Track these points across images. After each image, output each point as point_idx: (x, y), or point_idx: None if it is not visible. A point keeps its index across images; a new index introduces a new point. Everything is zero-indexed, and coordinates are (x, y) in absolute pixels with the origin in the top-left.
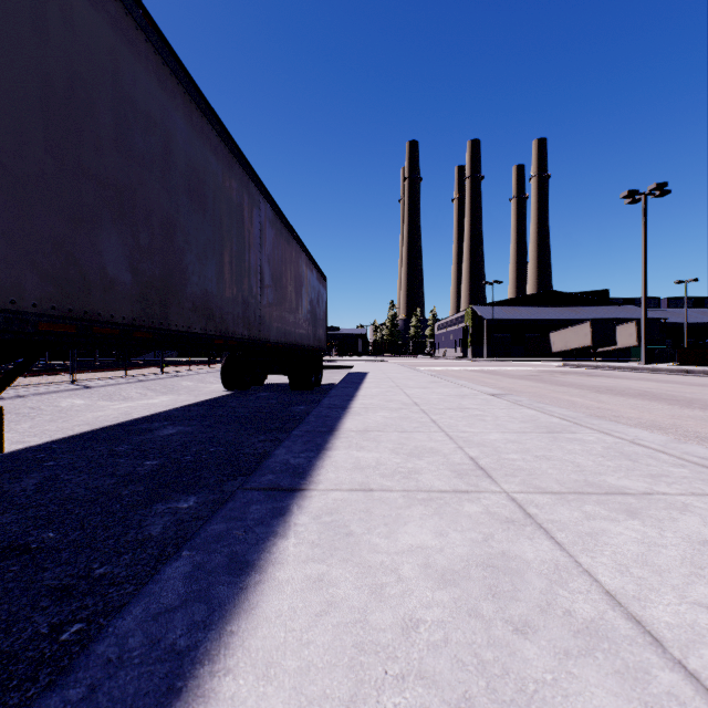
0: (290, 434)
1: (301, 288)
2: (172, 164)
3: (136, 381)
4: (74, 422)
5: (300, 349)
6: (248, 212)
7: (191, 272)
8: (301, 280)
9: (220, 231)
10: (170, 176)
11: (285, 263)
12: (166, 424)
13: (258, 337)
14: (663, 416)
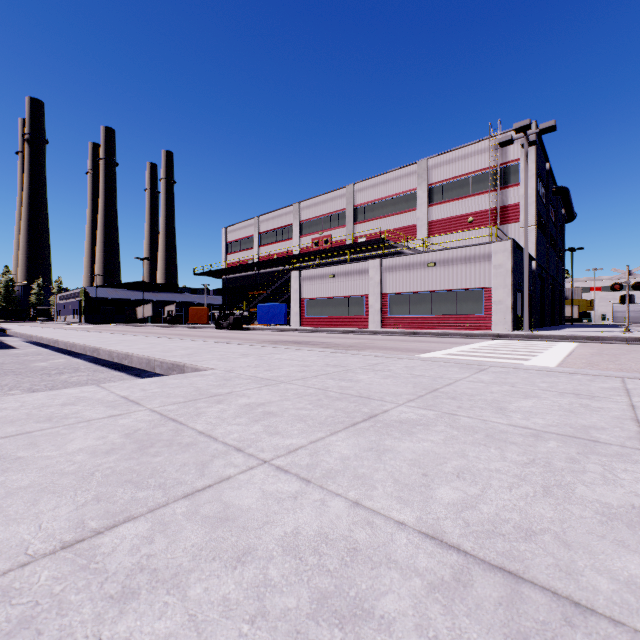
0: None
1: None
2: None
3: None
4: None
5: None
6: None
7: None
8: None
9: None
10: None
11: None
12: None
13: None
14: None
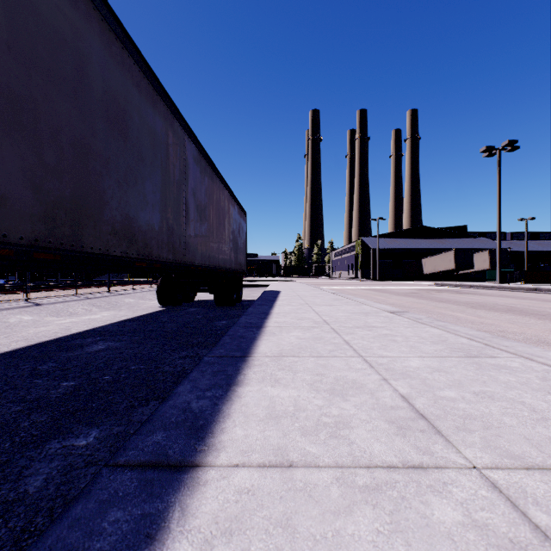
0: (201, 360)
1: (224, 219)
2: (86, 86)
3: (84, 298)
4: (14, 337)
5: (223, 271)
6: (173, 148)
7: (110, 197)
8: (224, 213)
9: (143, 161)
10: (84, 98)
11: (210, 197)
12: (98, 339)
13: (183, 261)
14: (542, 331)
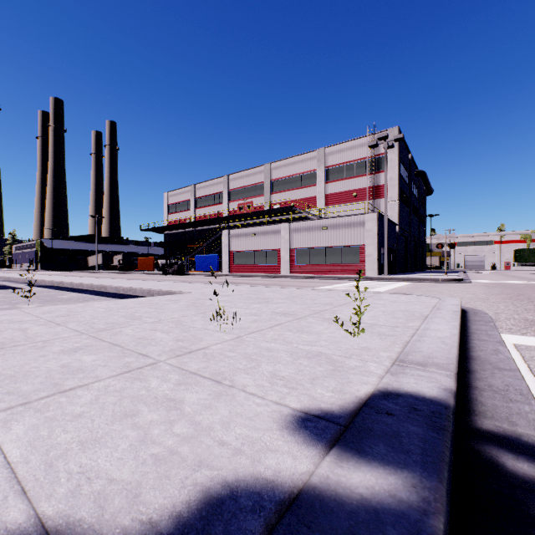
0: None
1: None
2: None
3: None
4: None
5: None
6: None
7: None
8: None
9: None
10: None
11: None
12: None
13: None
14: None
